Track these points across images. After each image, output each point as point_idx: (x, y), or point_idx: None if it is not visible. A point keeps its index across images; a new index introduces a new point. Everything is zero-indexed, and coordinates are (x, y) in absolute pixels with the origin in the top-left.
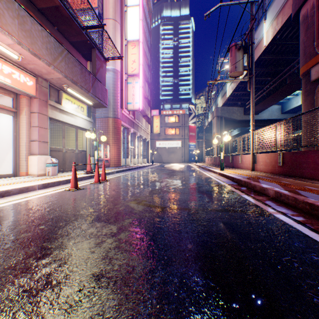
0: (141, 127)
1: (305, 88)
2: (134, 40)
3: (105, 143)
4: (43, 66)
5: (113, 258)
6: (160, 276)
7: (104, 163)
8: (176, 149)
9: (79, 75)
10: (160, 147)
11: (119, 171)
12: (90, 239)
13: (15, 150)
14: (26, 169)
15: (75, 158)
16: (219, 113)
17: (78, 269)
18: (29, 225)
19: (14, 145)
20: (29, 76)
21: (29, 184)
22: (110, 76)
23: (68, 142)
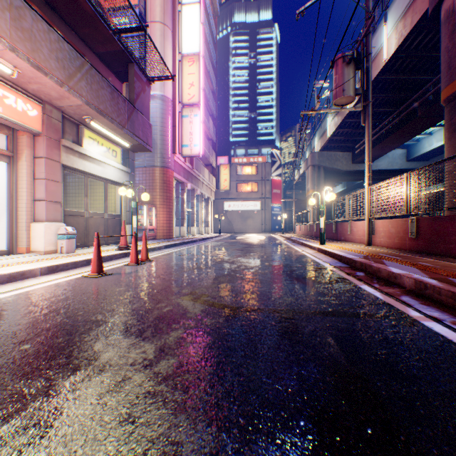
0: (202, 182)
1: (450, 121)
2: (192, 53)
3: (149, 205)
4: (52, 86)
5: (139, 423)
6: None
7: (148, 233)
8: (253, 213)
9: (108, 101)
10: (230, 211)
11: (169, 245)
12: (105, 373)
13: (11, 214)
14: (27, 243)
15: (104, 226)
16: (315, 161)
17: (65, 453)
18: (5, 343)
19: (8, 207)
20: (31, 101)
21: (26, 267)
22: (157, 105)
23: (94, 203)
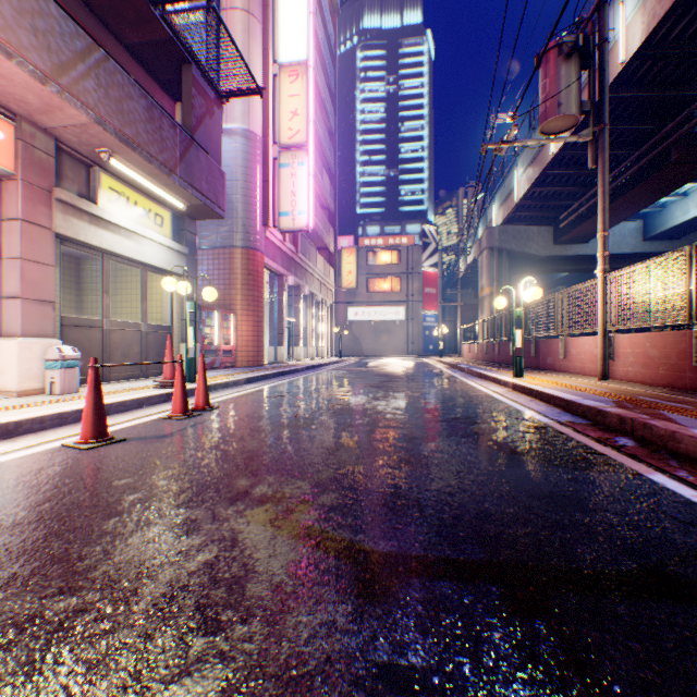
0: (313, 274)
1: None
2: (296, 61)
3: (224, 310)
4: (25, 83)
5: None
6: None
7: (222, 357)
8: (393, 325)
9: (141, 122)
10: (358, 321)
11: (254, 378)
12: None
13: None
14: None
15: (139, 345)
16: (494, 240)
17: None
18: None
19: None
20: None
21: None
22: (238, 146)
23: (128, 306)
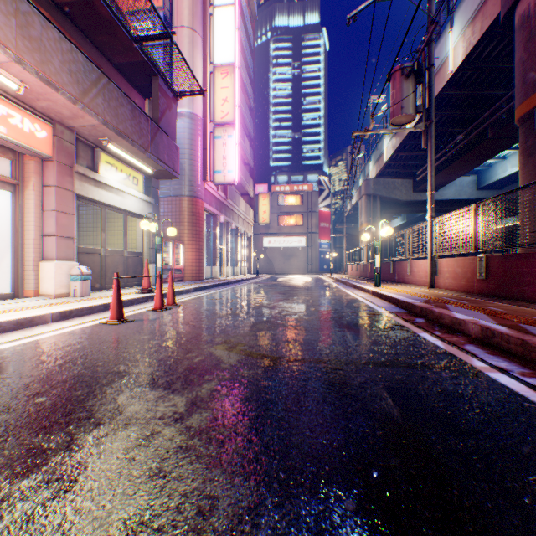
0: (237, 214)
1: (525, 144)
2: (226, 63)
3: (176, 241)
4: (64, 104)
5: (171, 477)
6: (270, 527)
7: (175, 274)
8: (297, 250)
9: (128, 120)
10: (271, 248)
11: (199, 288)
12: (131, 427)
13: (16, 251)
14: (34, 286)
15: (123, 265)
16: (370, 189)
17: (93, 507)
18: (17, 396)
19: (13, 243)
20: (39, 121)
21: (35, 313)
22: (185, 124)
23: (112, 239)
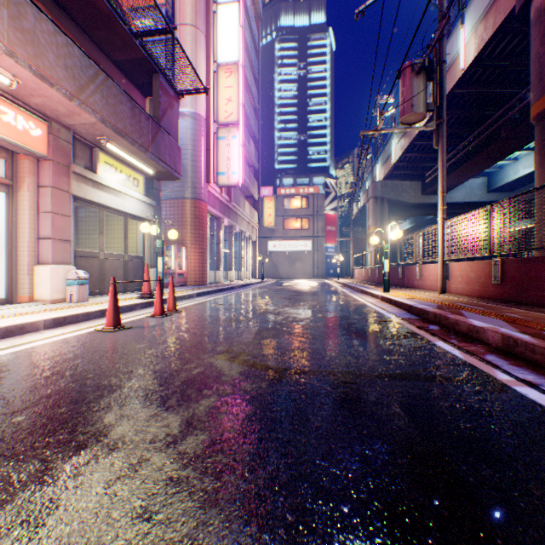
0: (242, 217)
1: (542, 142)
2: (230, 62)
3: (178, 244)
4: (59, 100)
5: (157, 520)
6: None
7: (177, 278)
8: (302, 254)
9: (127, 119)
10: (276, 252)
11: (202, 293)
12: (116, 453)
13: (10, 255)
14: (29, 291)
15: (123, 270)
16: (377, 192)
17: None
18: None
19: (7, 247)
20: (34, 118)
21: (27, 319)
22: (188, 125)
23: (111, 242)
